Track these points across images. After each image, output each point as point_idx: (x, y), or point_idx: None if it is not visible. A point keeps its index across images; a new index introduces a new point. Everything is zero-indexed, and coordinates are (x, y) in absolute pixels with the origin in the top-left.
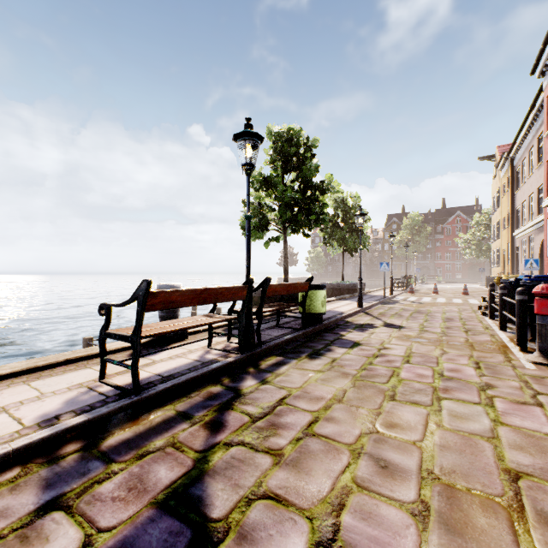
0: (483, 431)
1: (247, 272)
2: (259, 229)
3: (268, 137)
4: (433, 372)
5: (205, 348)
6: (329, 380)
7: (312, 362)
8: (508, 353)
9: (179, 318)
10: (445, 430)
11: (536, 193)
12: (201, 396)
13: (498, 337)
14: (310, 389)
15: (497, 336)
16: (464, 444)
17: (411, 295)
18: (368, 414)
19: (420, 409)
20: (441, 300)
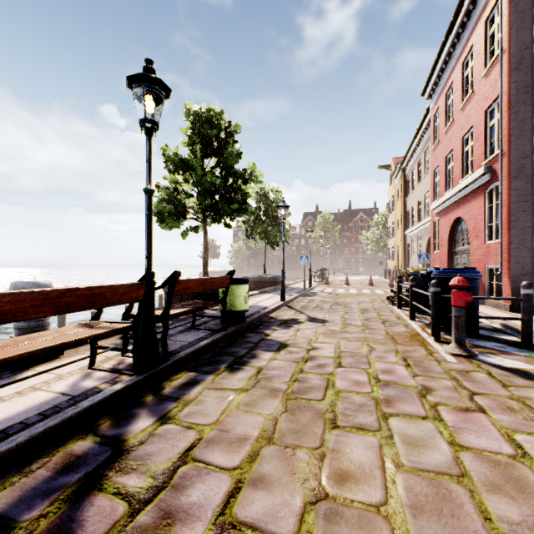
0: (448, 464)
1: (146, 264)
2: (175, 217)
3: (186, 115)
4: (369, 377)
5: (84, 370)
6: (254, 404)
7: (234, 376)
8: (426, 344)
9: (33, 333)
10: (407, 472)
11: (423, 199)
12: (50, 467)
13: (412, 327)
14: (230, 423)
15: (410, 326)
16: (437, 497)
17: (327, 287)
18: (309, 460)
19: (370, 438)
20: (353, 291)
